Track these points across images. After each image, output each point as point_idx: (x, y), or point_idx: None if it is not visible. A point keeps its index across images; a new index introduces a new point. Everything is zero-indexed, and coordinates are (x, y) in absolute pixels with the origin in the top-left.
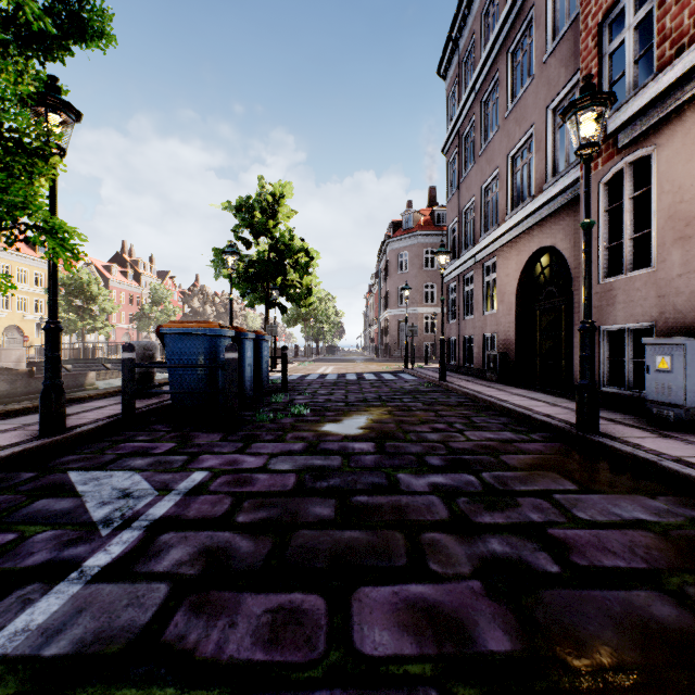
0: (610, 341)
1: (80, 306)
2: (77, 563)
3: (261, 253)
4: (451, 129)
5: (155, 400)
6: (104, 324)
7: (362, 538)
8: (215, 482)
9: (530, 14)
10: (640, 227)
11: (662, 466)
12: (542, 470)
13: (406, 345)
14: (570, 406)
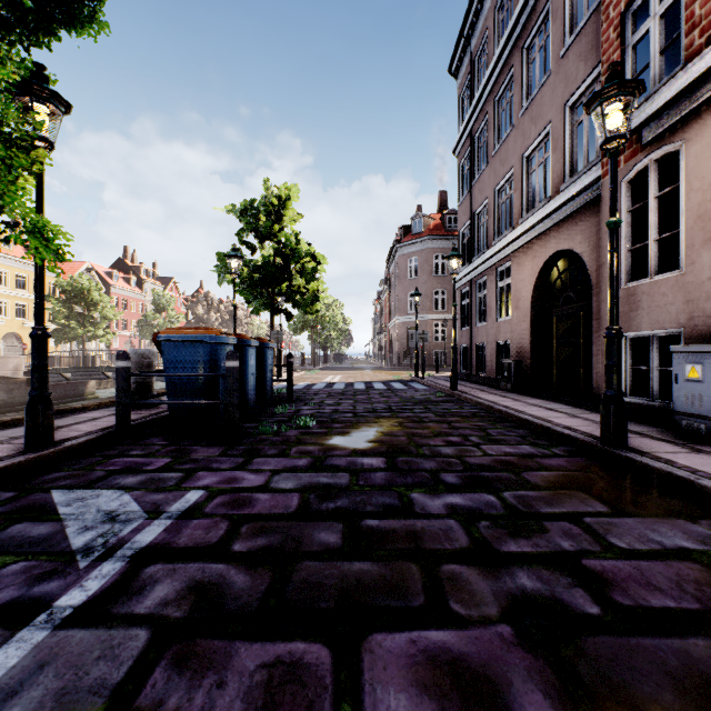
0: (633, 349)
1: (81, 313)
2: (47, 602)
3: (266, 258)
4: (463, 129)
5: (153, 410)
6: (105, 331)
7: (373, 570)
8: (211, 503)
9: (546, 7)
10: (664, 229)
11: (701, 485)
12: (568, 489)
13: (416, 353)
14: (591, 418)
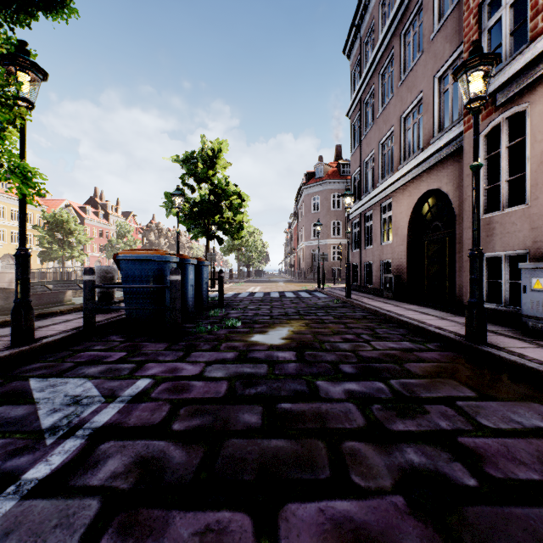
0: (489, 266)
1: (61, 239)
2: (17, 475)
3: (202, 196)
4: (354, 97)
5: (114, 314)
6: (80, 253)
7: (287, 447)
8: (156, 389)
9: (419, 1)
10: (512, 172)
11: None
12: (442, 378)
13: (318, 270)
14: (456, 320)
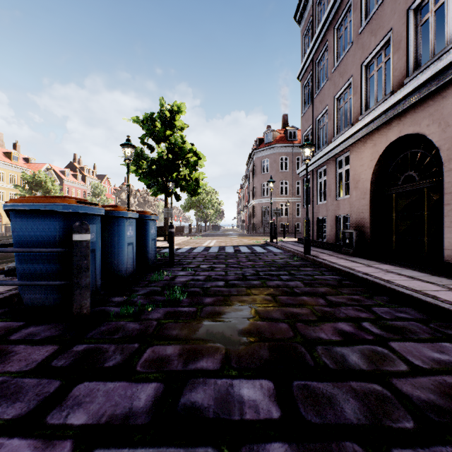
0: None
1: None
2: None
3: (160, 154)
4: (306, 58)
5: None
6: None
7: None
8: None
9: None
10: None
11: None
12: None
13: (271, 224)
14: None
